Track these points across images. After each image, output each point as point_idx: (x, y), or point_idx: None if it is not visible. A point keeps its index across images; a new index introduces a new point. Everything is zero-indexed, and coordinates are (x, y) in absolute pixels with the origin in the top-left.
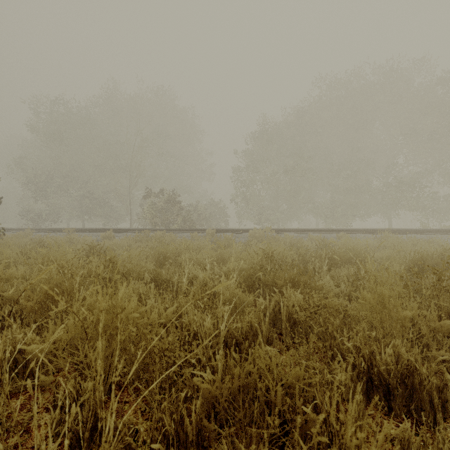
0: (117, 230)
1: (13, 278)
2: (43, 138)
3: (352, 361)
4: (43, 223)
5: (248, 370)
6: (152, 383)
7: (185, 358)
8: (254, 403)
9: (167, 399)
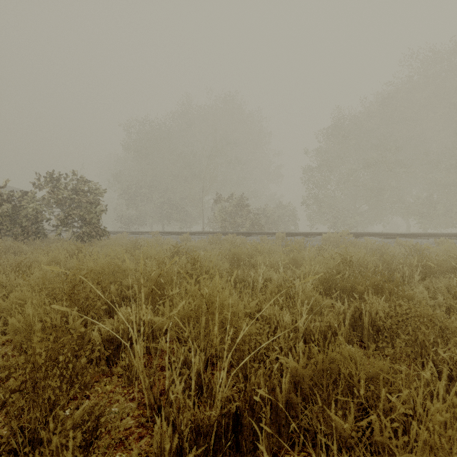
0: (192, 233)
1: (128, 270)
2: (133, 154)
3: (448, 373)
4: (132, 227)
5: (331, 357)
6: (242, 361)
7: (269, 346)
8: (338, 388)
9: (262, 367)
